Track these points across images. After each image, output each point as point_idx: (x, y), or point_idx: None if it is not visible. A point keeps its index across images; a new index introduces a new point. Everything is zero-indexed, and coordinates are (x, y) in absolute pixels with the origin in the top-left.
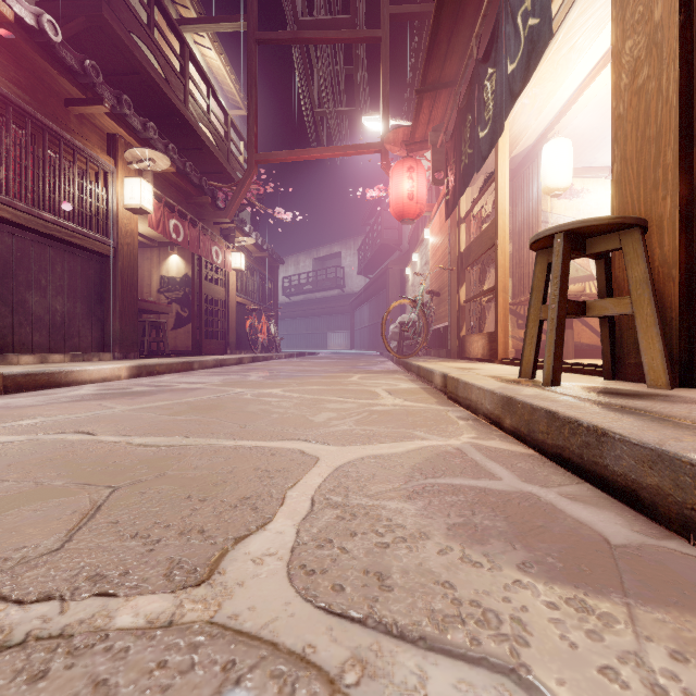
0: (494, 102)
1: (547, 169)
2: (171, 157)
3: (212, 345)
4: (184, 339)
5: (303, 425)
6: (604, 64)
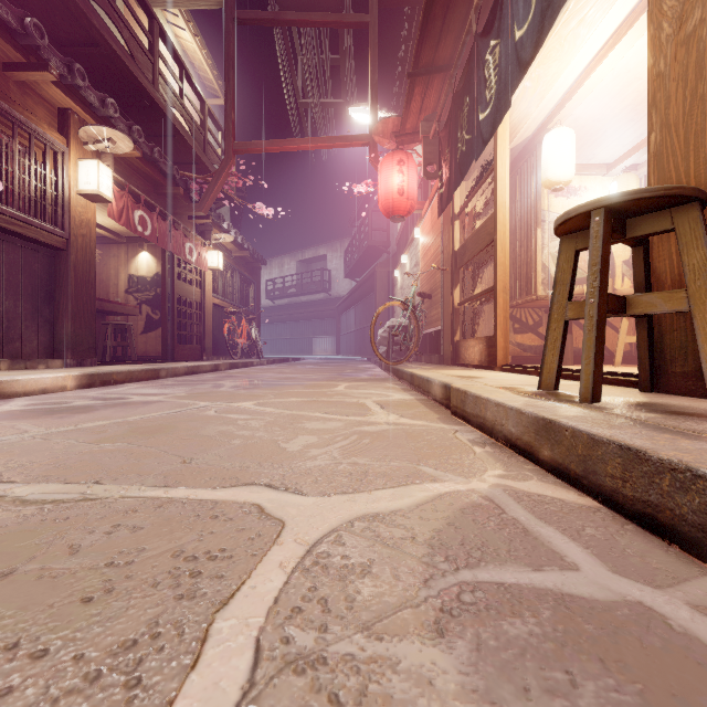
0: (498, 77)
1: (549, 160)
2: (135, 140)
3: (186, 350)
4: (155, 344)
5: (271, 458)
6: (614, 43)
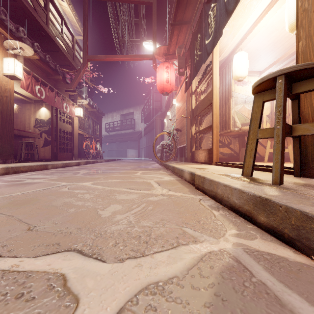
0: (215, 21)
1: (236, 66)
2: (36, 50)
3: (64, 155)
4: (49, 152)
5: (89, 223)
6: (268, 10)
